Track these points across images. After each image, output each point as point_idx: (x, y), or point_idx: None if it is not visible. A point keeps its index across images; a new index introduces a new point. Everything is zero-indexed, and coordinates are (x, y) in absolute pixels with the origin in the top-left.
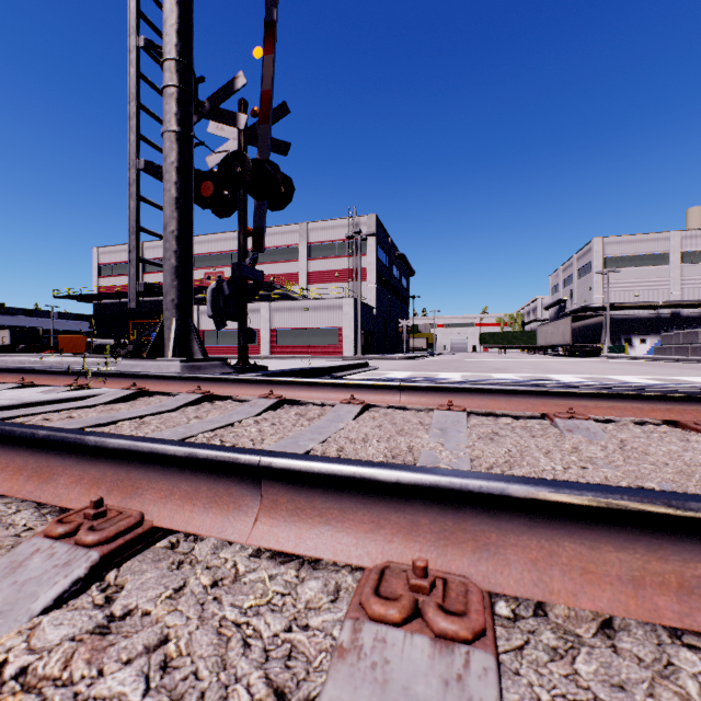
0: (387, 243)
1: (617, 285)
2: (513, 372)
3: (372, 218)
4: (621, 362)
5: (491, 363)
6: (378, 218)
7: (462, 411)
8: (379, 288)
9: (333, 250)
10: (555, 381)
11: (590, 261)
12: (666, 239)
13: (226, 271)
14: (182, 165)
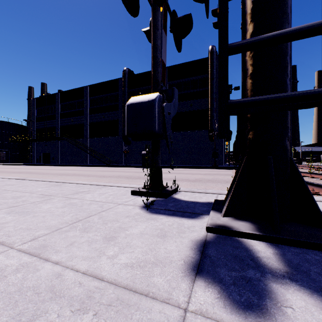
0: None
1: None
2: None
3: None
4: None
5: None
6: None
7: None
8: None
9: None
10: None
11: None
12: None
13: None
14: None
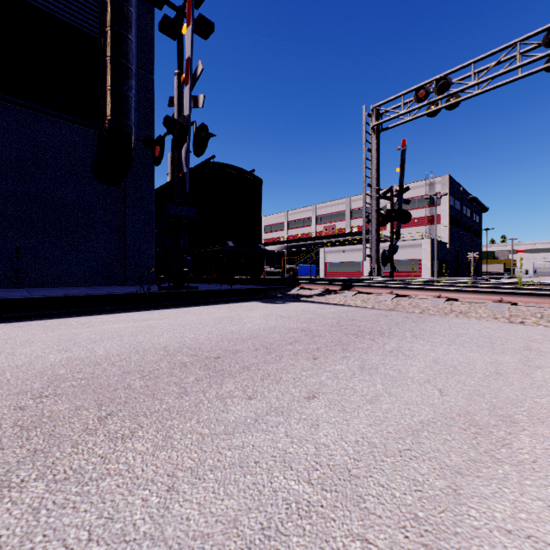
0: (458, 192)
1: None
2: None
3: (445, 178)
4: None
5: None
6: (450, 176)
7: None
8: (451, 228)
9: (413, 204)
10: None
11: None
12: None
13: (336, 224)
14: (378, 219)
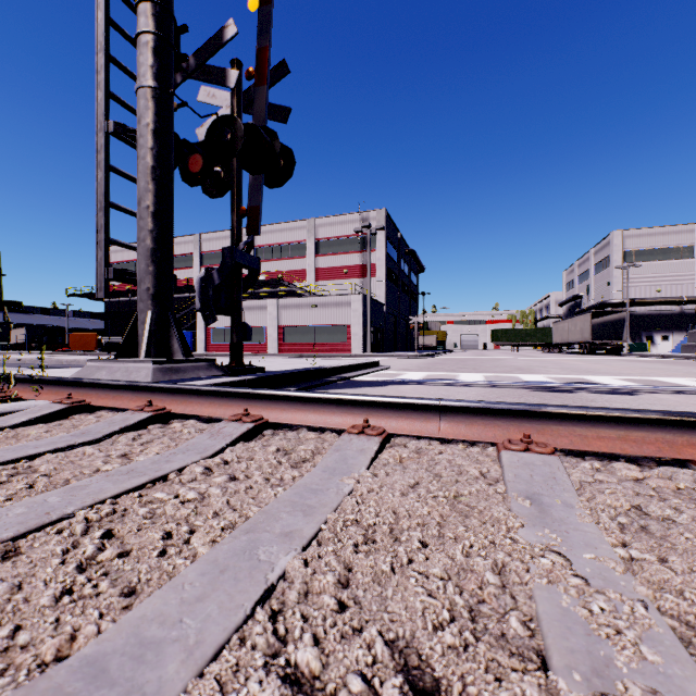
0: (396, 239)
1: (637, 280)
2: (541, 373)
3: (382, 213)
4: (650, 360)
5: (509, 361)
6: (388, 213)
7: (551, 453)
8: (389, 284)
9: (342, 246)
10: (599, 385)
11: (609, 255)
12: (690, 231)
13: None
14: (159, 128)
